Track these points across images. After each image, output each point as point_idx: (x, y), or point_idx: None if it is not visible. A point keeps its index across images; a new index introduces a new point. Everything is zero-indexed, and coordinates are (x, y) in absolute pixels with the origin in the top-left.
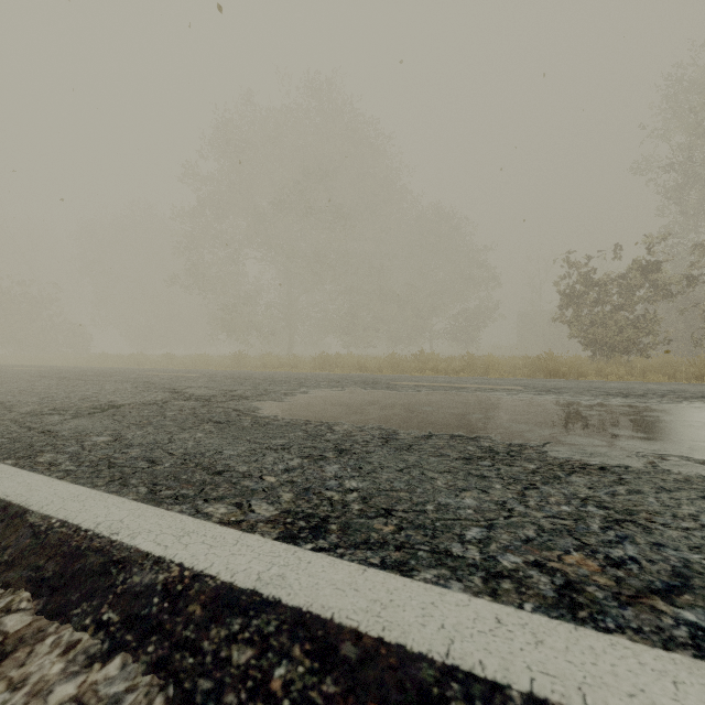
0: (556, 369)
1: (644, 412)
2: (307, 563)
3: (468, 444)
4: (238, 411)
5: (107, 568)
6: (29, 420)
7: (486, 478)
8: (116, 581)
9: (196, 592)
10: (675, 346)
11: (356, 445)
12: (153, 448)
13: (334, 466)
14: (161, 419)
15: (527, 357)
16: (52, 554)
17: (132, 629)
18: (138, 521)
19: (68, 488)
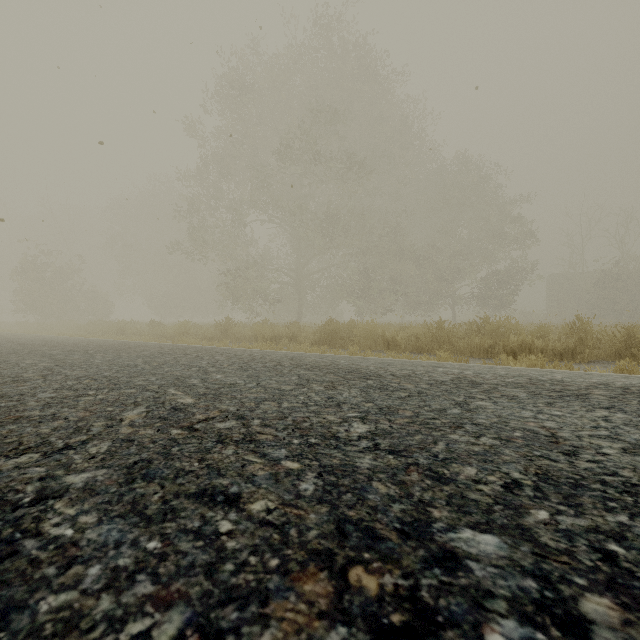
0: None
1: None
2: None
3: None
4: None
5: None
6: None
7: None
8: None
9: None
10: None
11: None
12: None
13: None
14: None
15: None
16: None
17: None
18: None
19: None
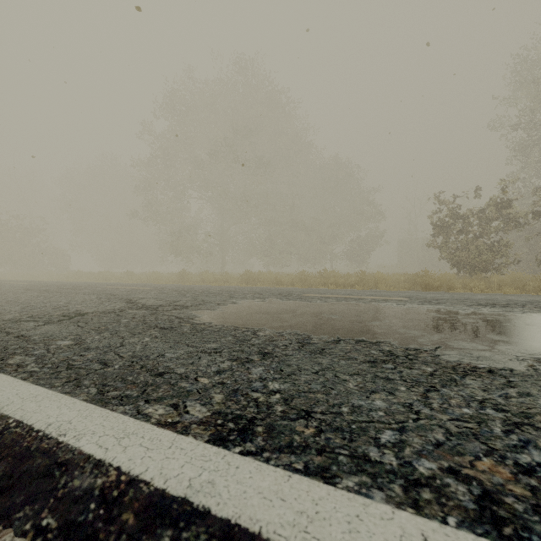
0: (431, 283)
1: (513, 320)
2: (236, 468)
3: (371, 348)
4: (180, 318)
5: (51, 471)
6: (9, 326)
7: (391, 380)
8: (58, 484)
9: (130, 498)
10: (521, 265)
11: (277, 349)
12: (107, 351)
13: (259, 368)
14: (116, 325)
15: (407, 274)
16: (4, 454)
17: (68, 537)
18: (84, 422)
19: (29, 389)
